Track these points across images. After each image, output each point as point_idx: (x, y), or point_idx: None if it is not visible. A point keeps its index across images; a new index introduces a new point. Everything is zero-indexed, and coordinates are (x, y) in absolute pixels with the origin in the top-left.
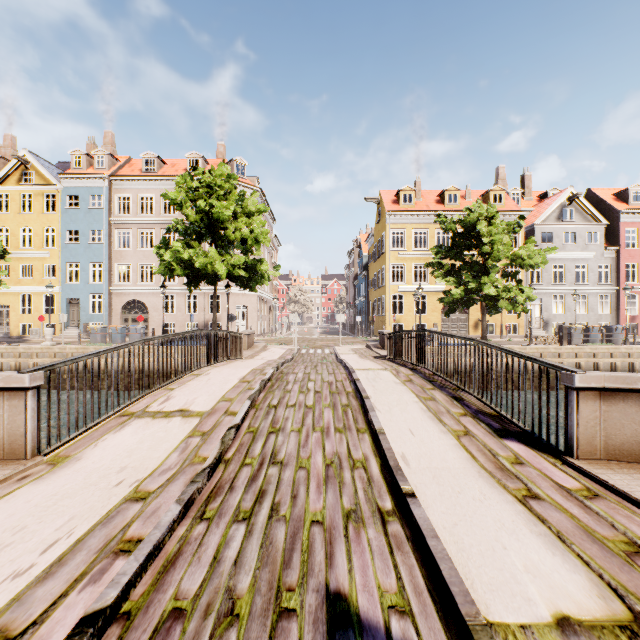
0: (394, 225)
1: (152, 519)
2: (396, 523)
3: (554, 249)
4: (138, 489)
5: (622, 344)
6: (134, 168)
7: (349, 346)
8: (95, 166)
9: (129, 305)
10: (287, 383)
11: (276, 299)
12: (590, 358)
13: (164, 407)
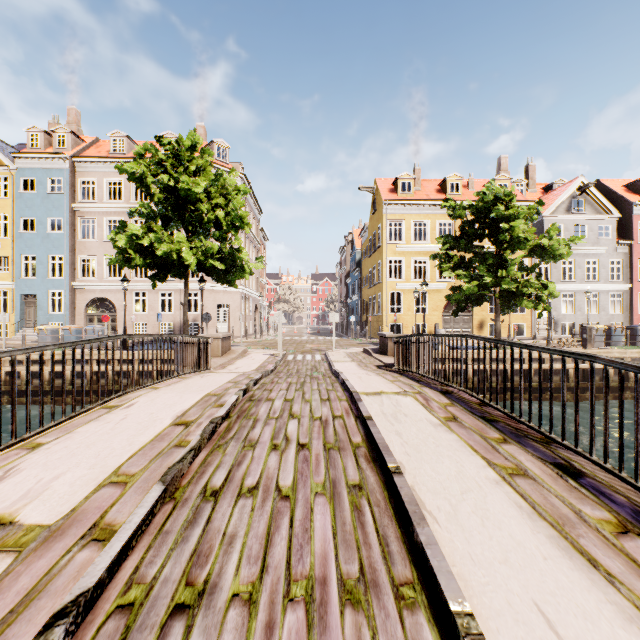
0: (392, 216)
1: None
2: None
3: (580, 238)
4: None
5: None
6: (101, 149)
7: (344, 350)
8: (55, 145)
9: (96, 303)
10: (254, 423)
11: (261, 297)
12: None
13: None
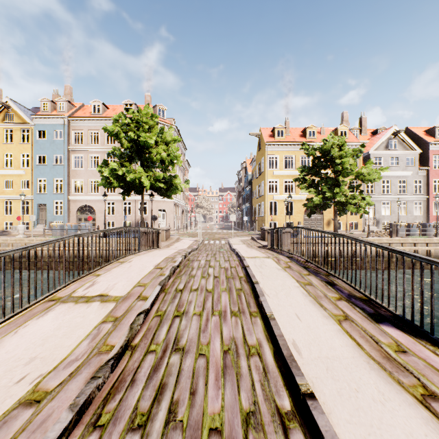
0: (270, 152)
1: (37, 434)
2: (298, 432)
3: (386, 168)
4: (37, 387)
5: (433, 236)
6: (86, 111)
7: (239, 238)
8: (58, 110)
9: (82, 209)
10: (192, 269)
11: (187, 204)
12: (412, 247)
13: (88, 292)
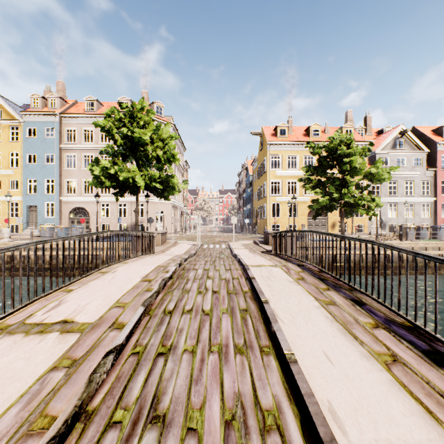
0: (273, 152)
1: None
2: None
3: (397, 168)
4: None
5: None
6: (79, 108)
7: (240, 242)
8: (49, 106)
9: (76, 211)
10: (187, 281)
11: (185, 206)
12: (423, 251)
13: (48, 317)
